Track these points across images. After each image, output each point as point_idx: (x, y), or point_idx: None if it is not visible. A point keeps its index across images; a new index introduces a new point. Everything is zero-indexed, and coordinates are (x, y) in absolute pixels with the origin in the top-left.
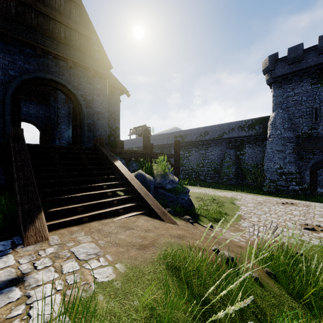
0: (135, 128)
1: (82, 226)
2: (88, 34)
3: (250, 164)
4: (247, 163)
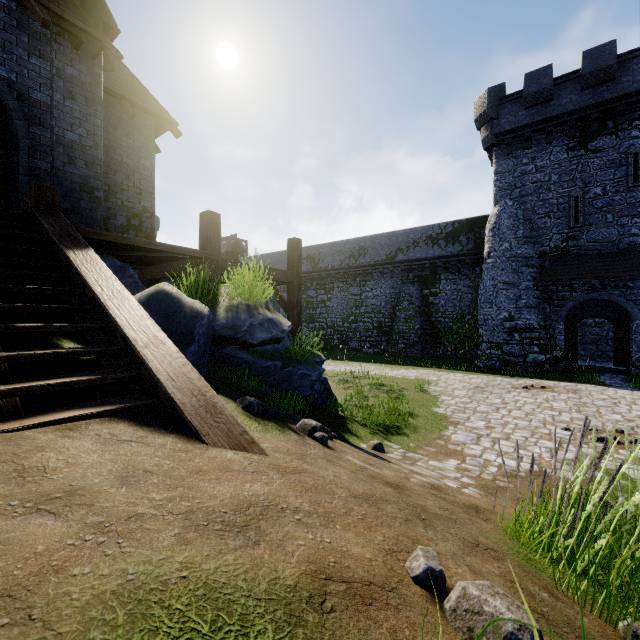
0: None
1: None
2: None
3: (450, 315)
4: (443, 313)
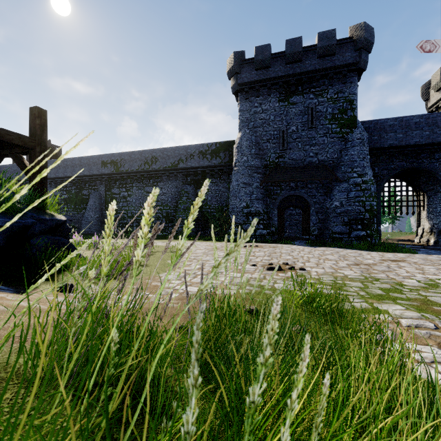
0: None
1: None
2: None
3: (214, 207)
4: (210, 205)
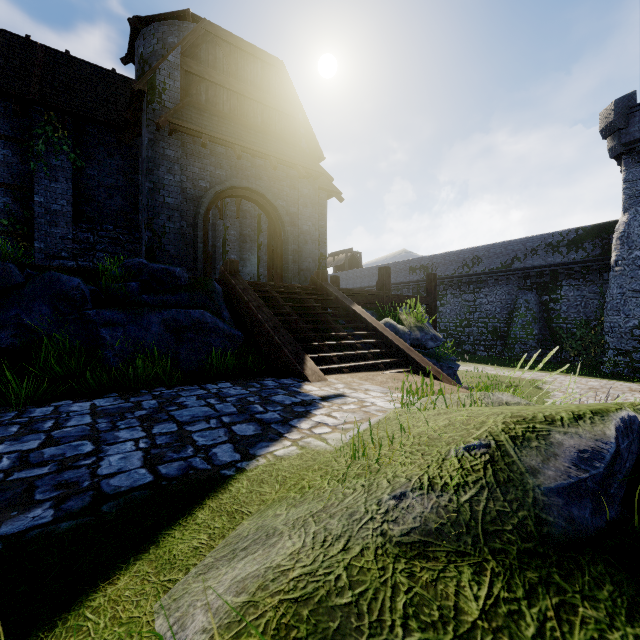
0: (332, 256)
1: (348, 375)
2: (291, 112)
3: (572, 321)
4: (564, 319)
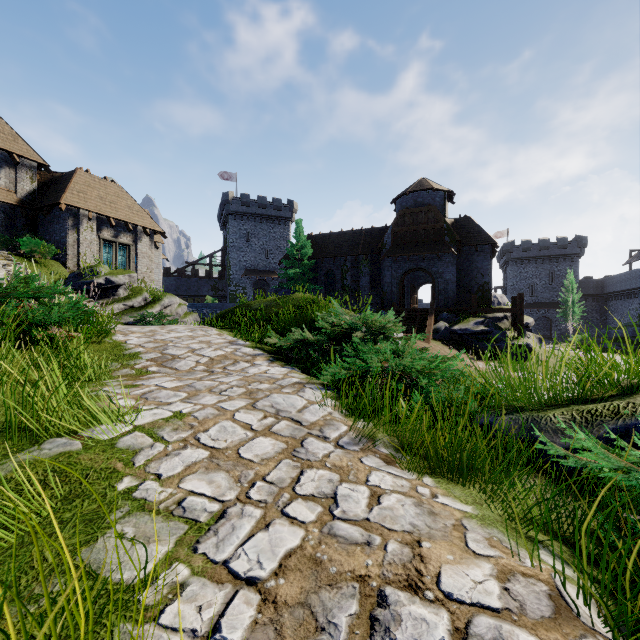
0: None
1: None
2: (439, 226)
3: None
4: None
